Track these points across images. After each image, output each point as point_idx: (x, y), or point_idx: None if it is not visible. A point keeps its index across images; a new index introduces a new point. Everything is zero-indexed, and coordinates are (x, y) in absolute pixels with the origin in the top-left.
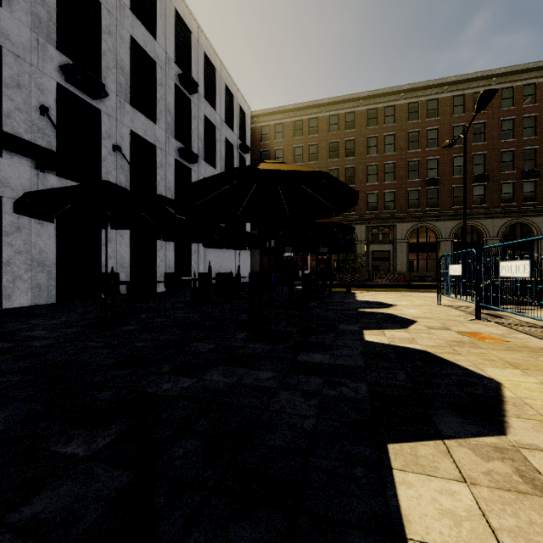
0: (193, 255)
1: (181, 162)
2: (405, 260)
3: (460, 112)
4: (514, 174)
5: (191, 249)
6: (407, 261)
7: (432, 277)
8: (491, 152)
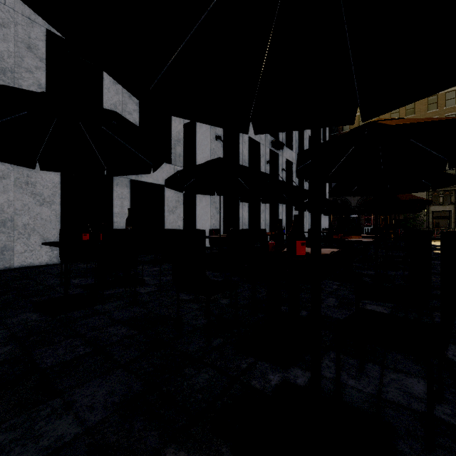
0: (304, 219)
1: None
2: None
3: None
4: None
5: (303, 215)
6: None
7: None
8: None
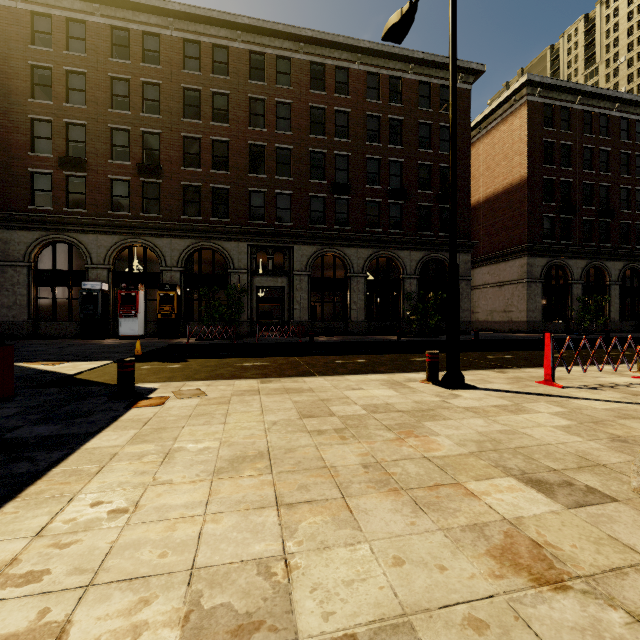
0: None
1: None
2: (307, 302)
3: (375, 98)
4: (431, 195)
5: None
6: (309, 305)
7: (341, 329)
8: (409, 161)
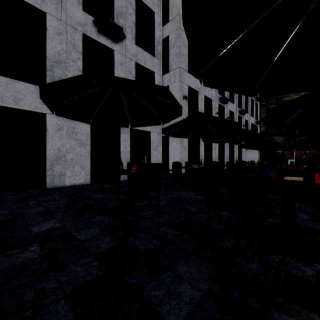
0: (242, 153)
1: (239, 115)
2: None
3: None
4: None
5: (241, 151)
6: None
7: None
8: None
